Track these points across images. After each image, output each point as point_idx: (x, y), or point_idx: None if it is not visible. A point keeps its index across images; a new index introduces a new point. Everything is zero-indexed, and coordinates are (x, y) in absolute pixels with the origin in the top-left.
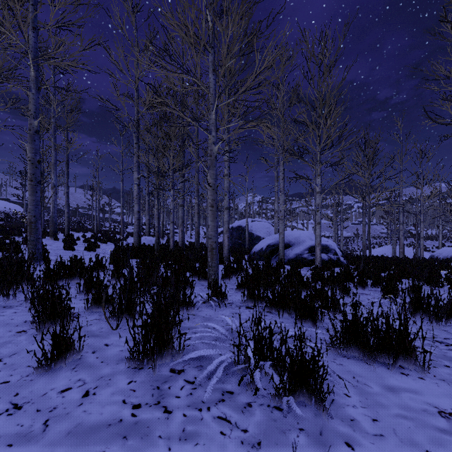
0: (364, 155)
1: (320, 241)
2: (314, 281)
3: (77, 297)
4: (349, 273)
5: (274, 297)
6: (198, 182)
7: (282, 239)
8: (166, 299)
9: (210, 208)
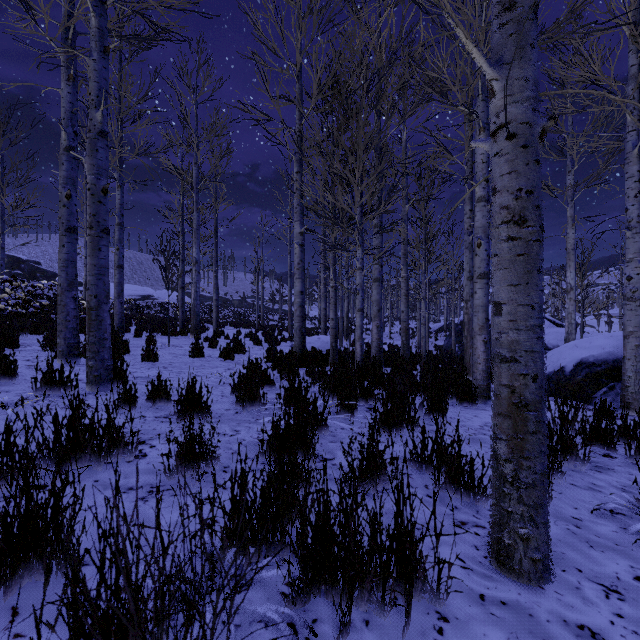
0: None
1: None
2: None
3: None
4: None
5: None
6: (407, 239)
7: (634, 349)
8: None
9: (505, 231)
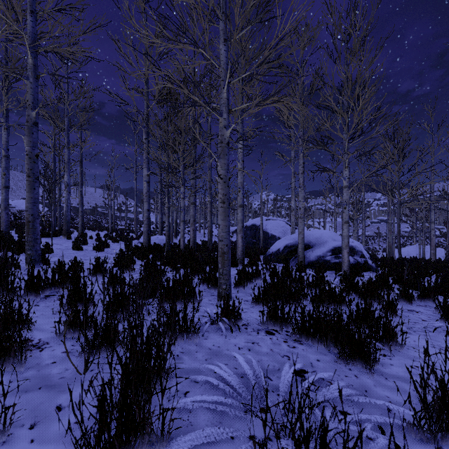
0: (393, 146)
1: (348, 243)
2: (346, 292)
3: (58, 313)
4: (386, 282)
5: (304, 321)
6: (211, 179)
7: (301, 239)
8: (148, 340)
9: (220, 205)
